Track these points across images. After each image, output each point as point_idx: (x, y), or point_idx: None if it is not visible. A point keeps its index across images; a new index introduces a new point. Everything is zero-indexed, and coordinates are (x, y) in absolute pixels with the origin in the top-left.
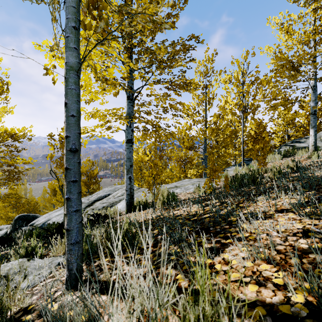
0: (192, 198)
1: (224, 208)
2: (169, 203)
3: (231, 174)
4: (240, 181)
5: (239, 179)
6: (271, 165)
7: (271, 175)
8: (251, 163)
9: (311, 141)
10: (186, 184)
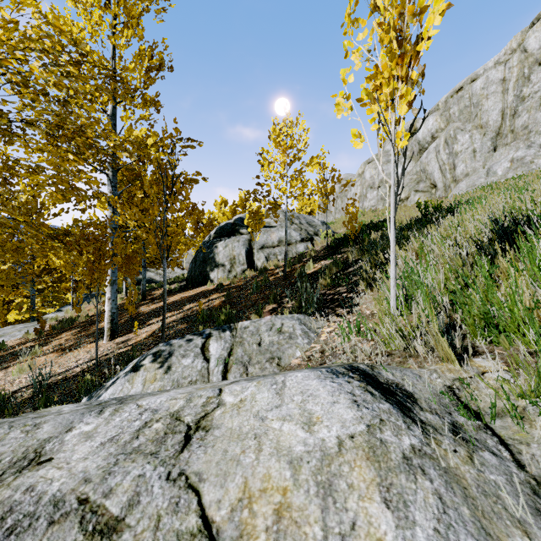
0: (24, 341)
1: (46, 340)
2: (1, 349)
3: (64, 315)
4: (61, 325)
5: (61, 323)
6: (91, 309)
7: (82, 319)
8: (83, 304)
9: (124, 287)
10: (12, 332)
